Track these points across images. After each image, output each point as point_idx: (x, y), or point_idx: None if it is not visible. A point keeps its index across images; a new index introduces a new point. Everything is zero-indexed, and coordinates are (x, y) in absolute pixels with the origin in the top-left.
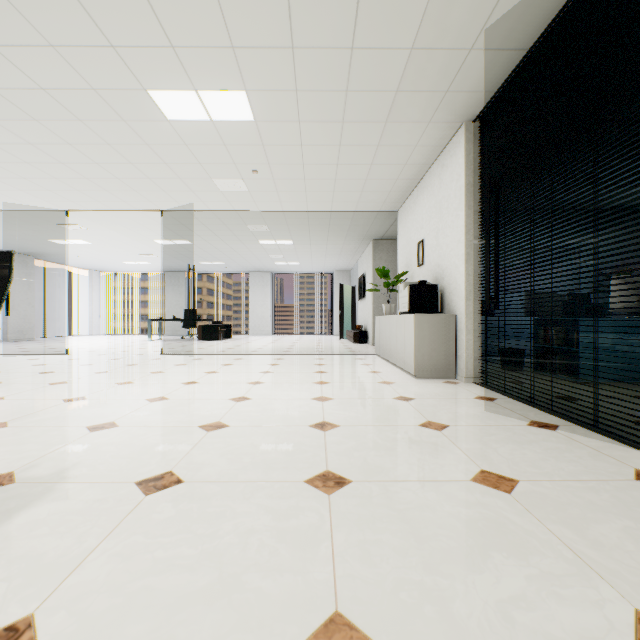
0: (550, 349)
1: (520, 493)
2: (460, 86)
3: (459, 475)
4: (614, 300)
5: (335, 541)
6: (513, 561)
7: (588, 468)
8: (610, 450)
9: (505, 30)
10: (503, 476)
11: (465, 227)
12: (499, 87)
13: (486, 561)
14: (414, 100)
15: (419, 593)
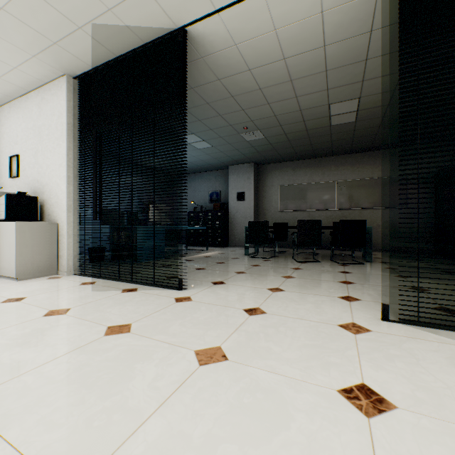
0: (121, 245)
1: (135, 329)
2: (68, 47)
3: (96, 336)
4: (152, 217)
5: (11, 438)
6: (147, 362)
7: (159, 304)
8: (163, 293)
9: (106, 34)
10: (122, 325)
11: (67, 156)
12: (96, 67)
13: (135, 371)
14: (21, 29)
15: (106, 414)
